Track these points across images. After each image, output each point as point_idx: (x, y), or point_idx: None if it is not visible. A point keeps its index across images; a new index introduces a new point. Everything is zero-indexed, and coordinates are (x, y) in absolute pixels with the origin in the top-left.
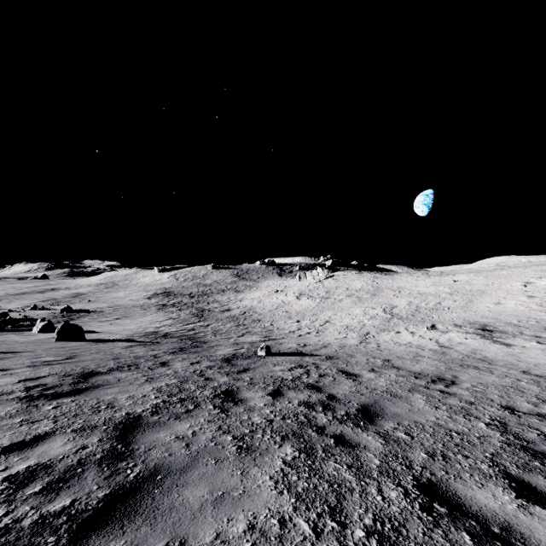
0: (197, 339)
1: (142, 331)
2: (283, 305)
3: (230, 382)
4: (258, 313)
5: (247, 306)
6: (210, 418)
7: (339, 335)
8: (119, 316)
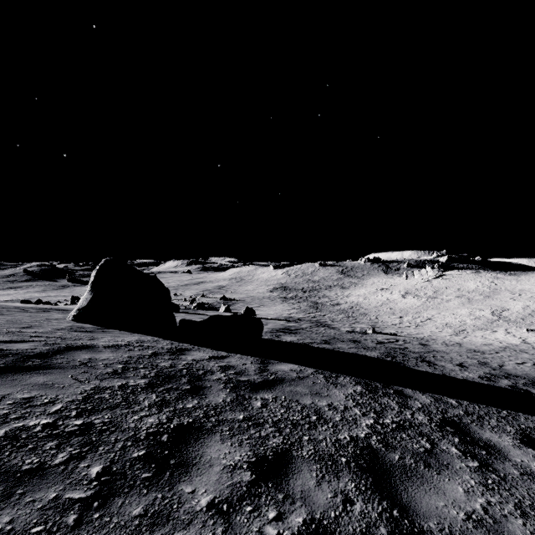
0: (322, 323)
1: (281, 316)
2: (388, 303)
3: (355, 338)
4: (364, 308)
5: (354, 302)
6: (351, 344)
7: (436, 330)
8: (258, 305)
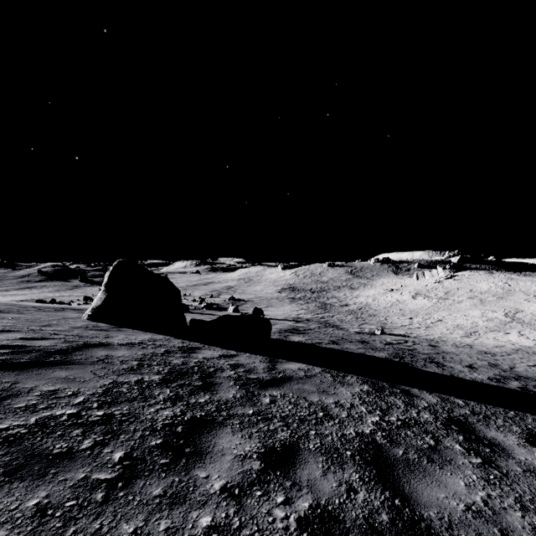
0: (330, 323)
1: (289, 316)
2: (397, 304)
3: (363, 339)
4: (374, 309)
5: (363, 303)
6: (359, 344)
7: (446, 331)
8: (267, 305)
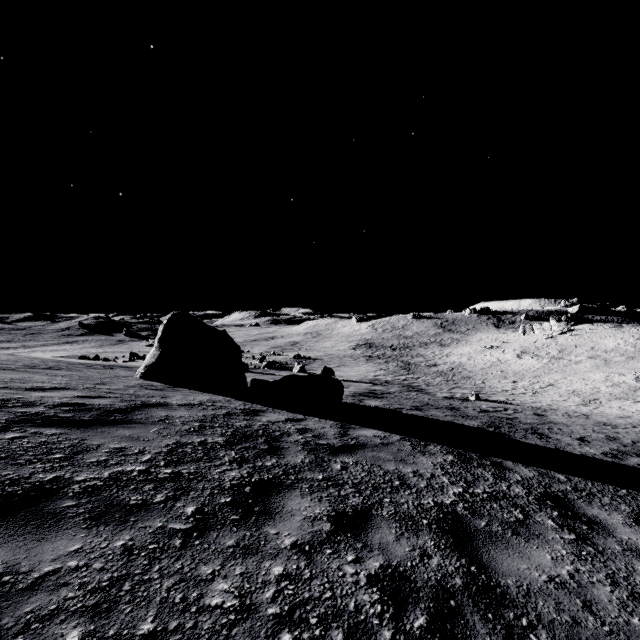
0: (414, 387)
1: (365, 378)
2: (498, 364)
3: (453, 405)
4: (468, 370)
5: (455, 363)
6: (447, 411)
7: (559, 398)
8: (338, 365)
